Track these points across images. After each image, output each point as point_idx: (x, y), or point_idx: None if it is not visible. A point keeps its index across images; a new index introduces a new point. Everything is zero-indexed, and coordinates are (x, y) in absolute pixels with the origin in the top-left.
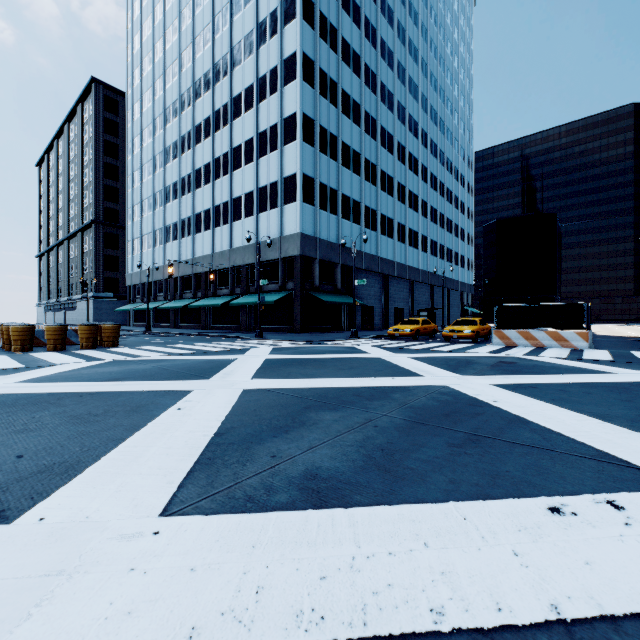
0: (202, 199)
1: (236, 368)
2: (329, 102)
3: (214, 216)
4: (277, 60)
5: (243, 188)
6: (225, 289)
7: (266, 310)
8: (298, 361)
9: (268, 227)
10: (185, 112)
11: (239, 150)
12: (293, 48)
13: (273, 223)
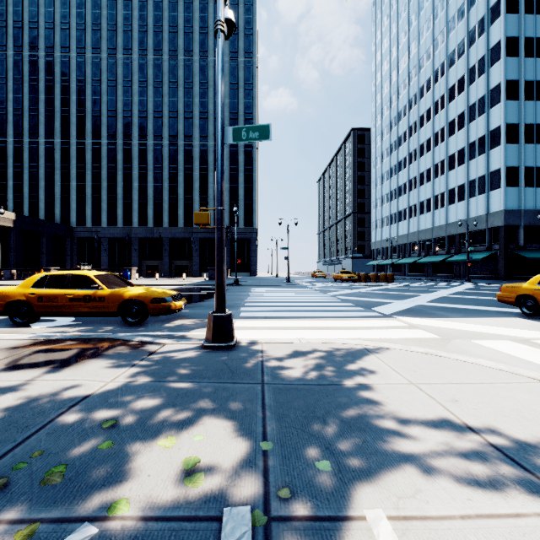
0: (424, 192)
1: (453, 289)
2: (535, 101)
3: (433, 202)
4: (484, 91)
5: (456, 182)
6: (442, 250)
7: (475, 264)
8: (483, 289)
9: (476, 207)
10: (412, 137)
11: (453, 157)
12: (497, 81)
13: (480, 204)
